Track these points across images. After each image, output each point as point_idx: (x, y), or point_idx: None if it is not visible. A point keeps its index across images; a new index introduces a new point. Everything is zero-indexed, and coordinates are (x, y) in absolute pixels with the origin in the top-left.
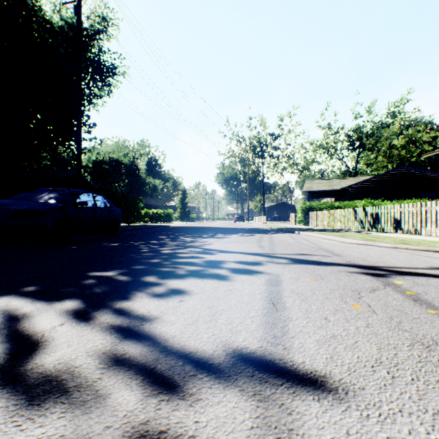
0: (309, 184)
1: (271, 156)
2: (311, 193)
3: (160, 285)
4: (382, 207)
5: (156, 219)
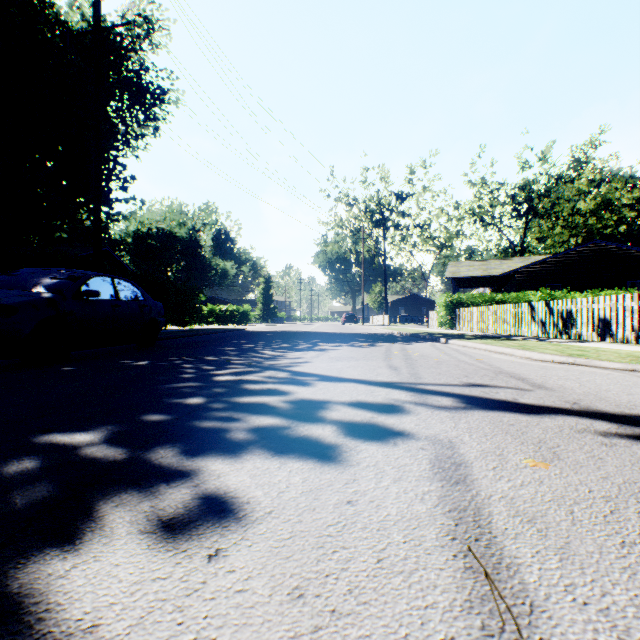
0: (455, 268)
1: (398, 225)
2: (458, 280)
3: (178, 481)
4: (578, 301)
5: (226, 320)
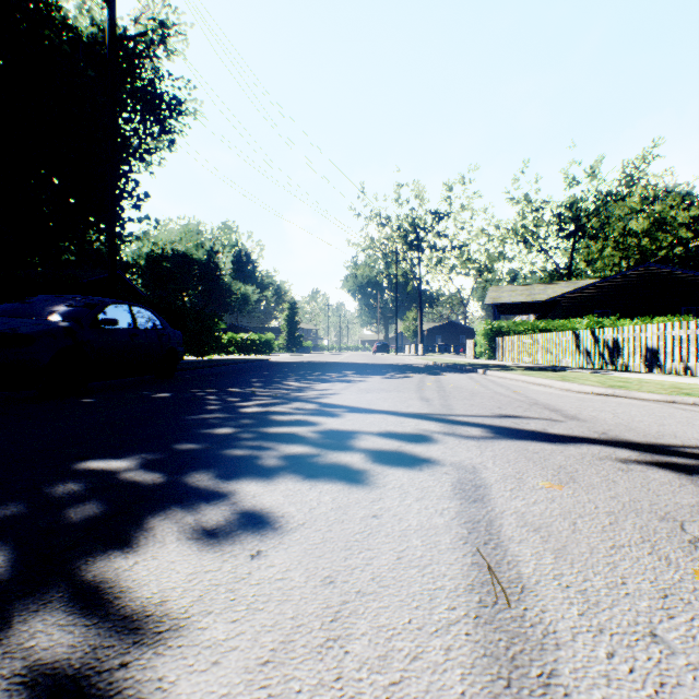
0: (495, 293)
1: (434, 247)
2: (499, 306)
3: (217, 500)
4: (625, 329)
5: (247, 350)
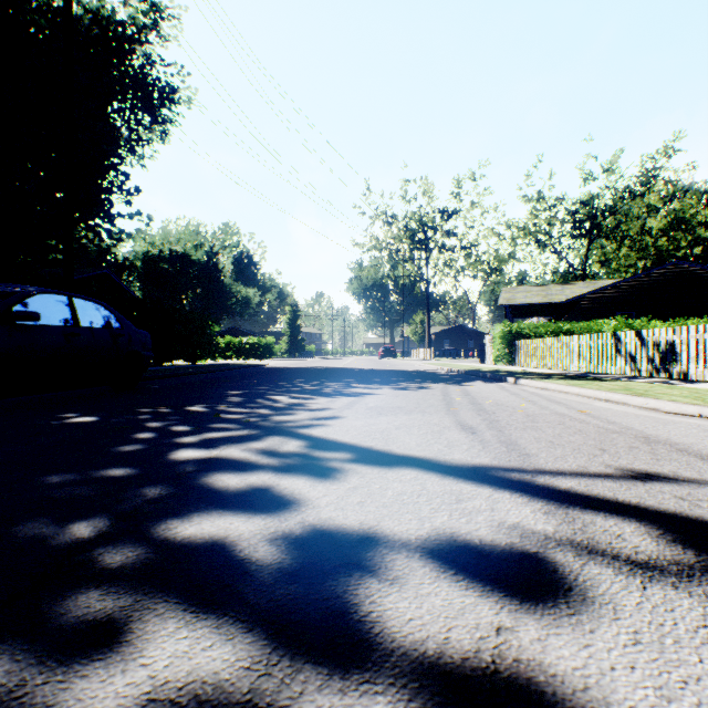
0: (509, 294)
1: (442, 246)
2: (513, 308)
3: None
4: (684, 329)
5: (246, 354)
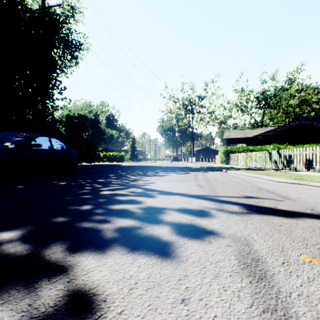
0: (228, 133)
1: (199, 112)
2: (230, 139)
3: (57, 276)
4: (295, 150)
5: (112, 160)
